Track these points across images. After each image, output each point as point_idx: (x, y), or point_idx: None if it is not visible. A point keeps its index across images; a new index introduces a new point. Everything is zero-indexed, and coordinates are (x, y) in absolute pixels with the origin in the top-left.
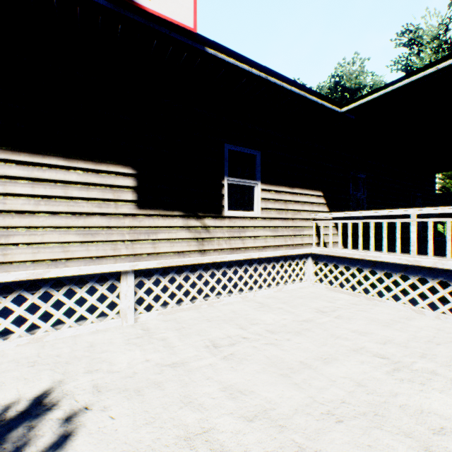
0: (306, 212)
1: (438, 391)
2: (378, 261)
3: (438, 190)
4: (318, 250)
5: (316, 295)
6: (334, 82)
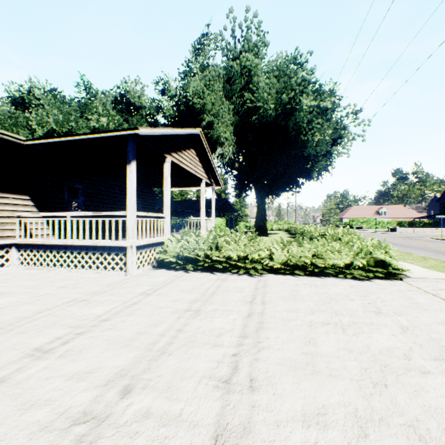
0: (10, 212)
1: (11, 297)
2: (54, 244)
3: (196, 197)
4: (18, 240)
5: (9, 274)
6: (121, 94)
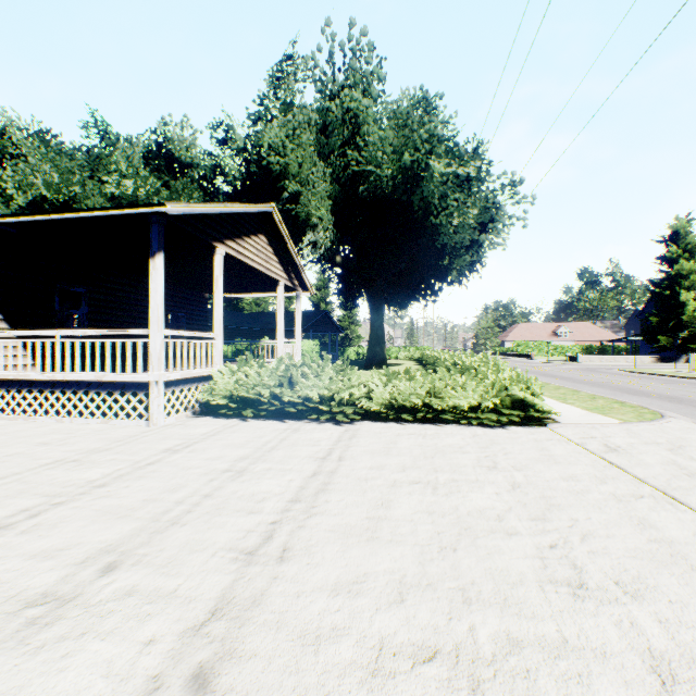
0: None
1: None
2: (35, 380)
3: None
4: None
5: None
6: (157, 142)
